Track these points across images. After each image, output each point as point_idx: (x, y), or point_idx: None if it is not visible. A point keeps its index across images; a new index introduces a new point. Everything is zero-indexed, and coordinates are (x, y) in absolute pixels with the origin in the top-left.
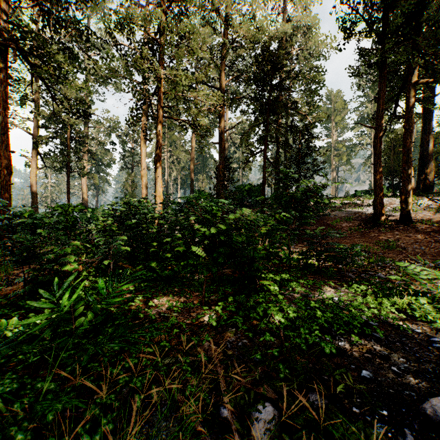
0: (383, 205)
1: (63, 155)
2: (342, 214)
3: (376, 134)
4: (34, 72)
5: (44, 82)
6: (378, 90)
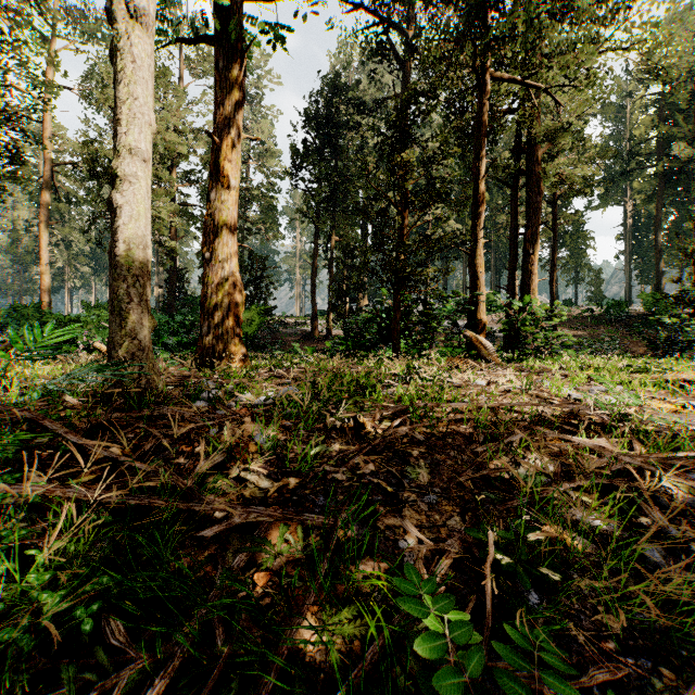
0: (317, 324)
1: None
2: (292, 331)
3: (312, 270)
4: None
5: None
6: (314, 237)
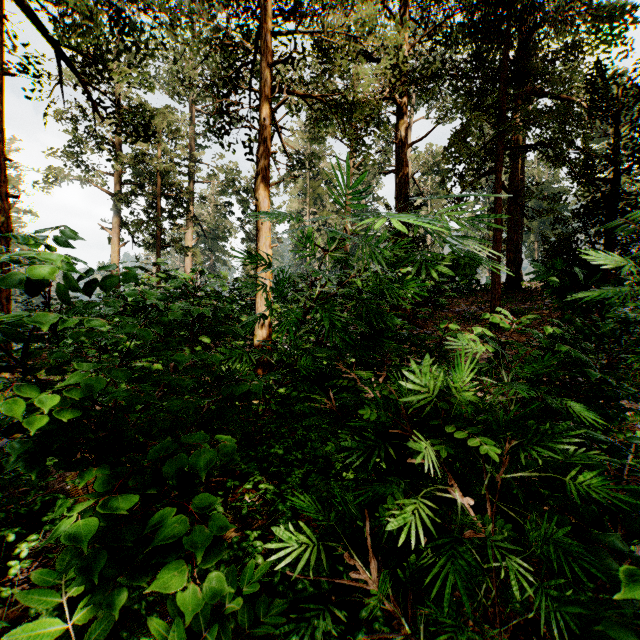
0: None
1: (153, 223)
2: None
3: None
4: (61, 57)
5: (79, 75)
6: None
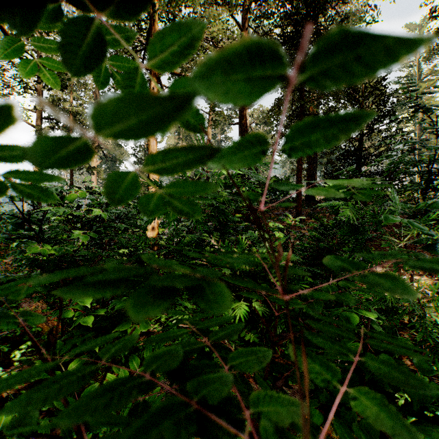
0: None
1: None
2: None
3: None
4: None
5: None
6: None
